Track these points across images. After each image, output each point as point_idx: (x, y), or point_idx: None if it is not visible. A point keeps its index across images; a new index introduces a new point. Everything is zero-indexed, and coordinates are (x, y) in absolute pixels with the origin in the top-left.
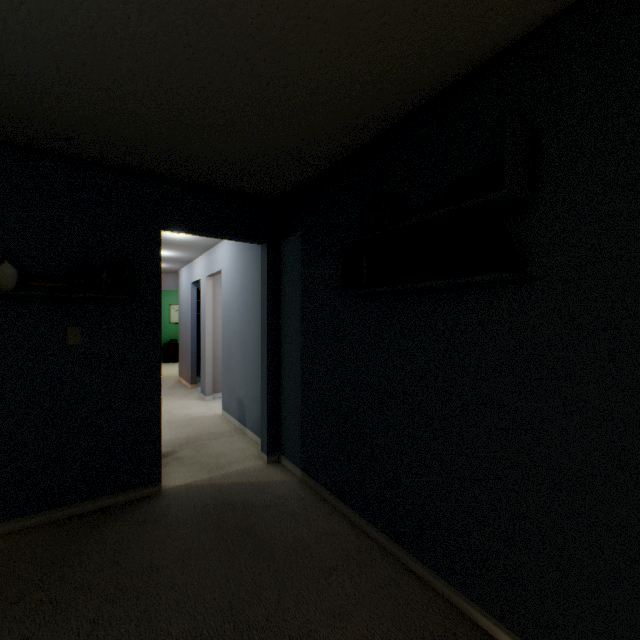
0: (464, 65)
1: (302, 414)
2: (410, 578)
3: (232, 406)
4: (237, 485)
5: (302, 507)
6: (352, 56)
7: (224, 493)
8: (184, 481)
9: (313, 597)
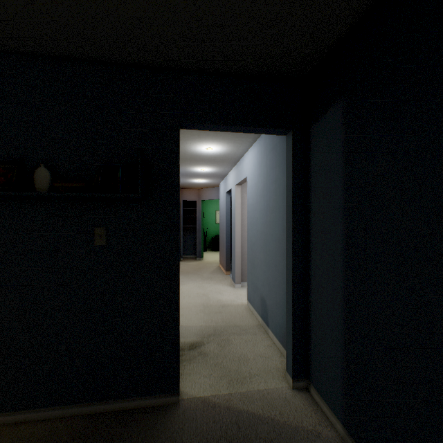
0: None
1: (345, 351)
2: None
3: (255, 301)
4: (257, 421)
5: None
6: None
7: (241, 432)
8: (202, 392)
9: None
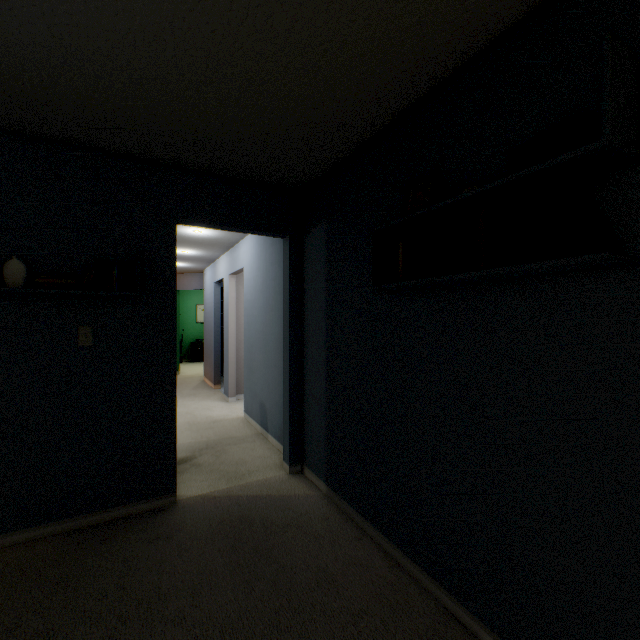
0: None
1: (327, 423)
2: (457, 631)
3: (254, 409)
4: (256, 498)
5: (327, 529)
6: None
7: (242, 507)
8: (201, 491)
9: None
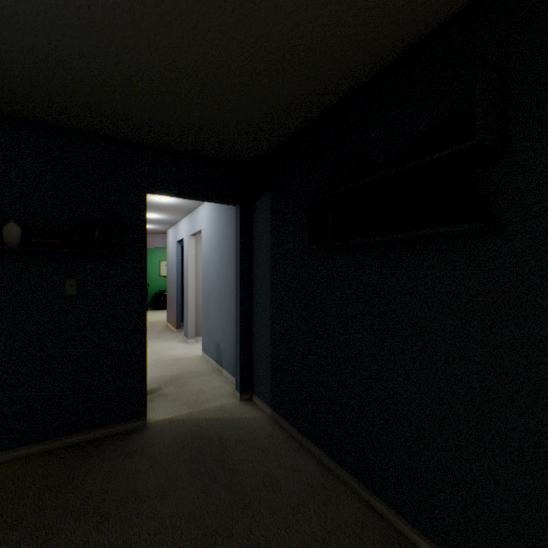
0: (429, 22)
1: (271, 358)
2: (374, 518)
3: (210, 348)
4: (213, 420)
5: (271, 443)
6: (319, 17)
7: (202, 428)
8: (167, 415)
9: (281, 533)
